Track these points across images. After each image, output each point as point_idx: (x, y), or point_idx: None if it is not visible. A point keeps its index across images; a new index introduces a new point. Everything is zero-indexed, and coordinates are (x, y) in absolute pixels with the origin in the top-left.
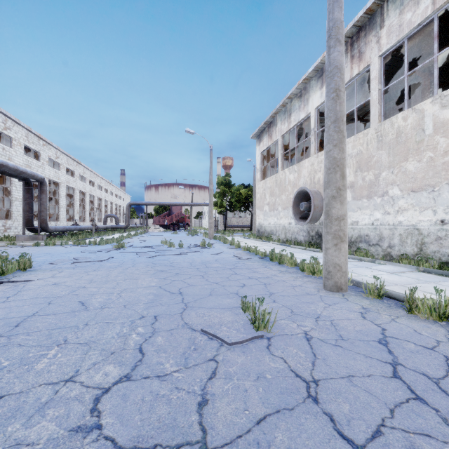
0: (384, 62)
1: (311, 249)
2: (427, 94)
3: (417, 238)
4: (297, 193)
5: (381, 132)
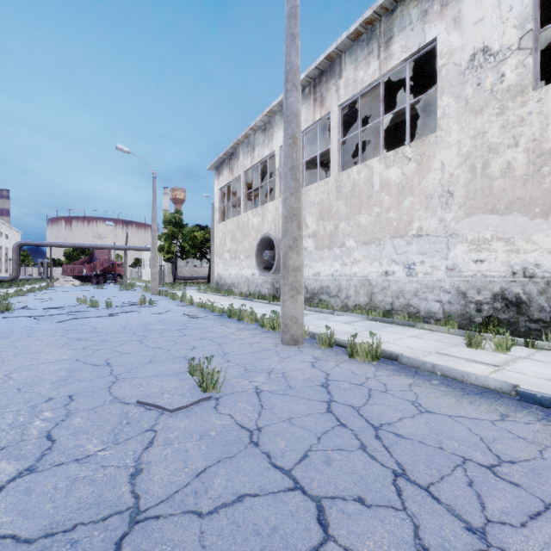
0: (345, 111)
1: (275, 303)
2: (379, 151)
3: (368, 288)
4: (260, 240)
5: (340, 183)
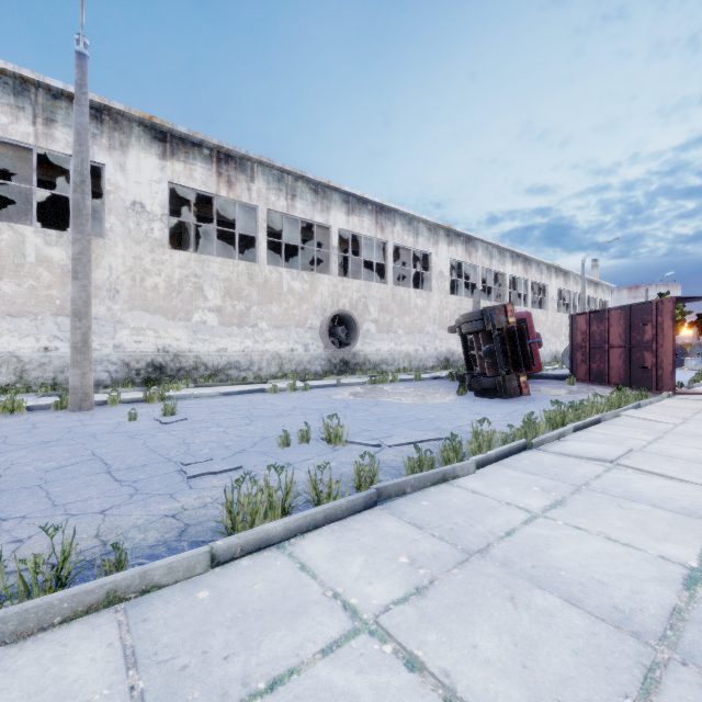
0: None
1: None
2: None
3: (17, 366)
4: None
5: None
